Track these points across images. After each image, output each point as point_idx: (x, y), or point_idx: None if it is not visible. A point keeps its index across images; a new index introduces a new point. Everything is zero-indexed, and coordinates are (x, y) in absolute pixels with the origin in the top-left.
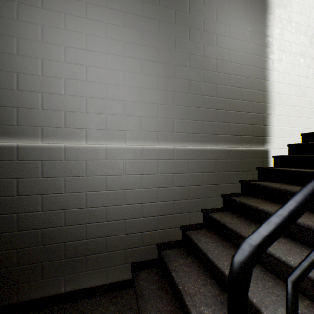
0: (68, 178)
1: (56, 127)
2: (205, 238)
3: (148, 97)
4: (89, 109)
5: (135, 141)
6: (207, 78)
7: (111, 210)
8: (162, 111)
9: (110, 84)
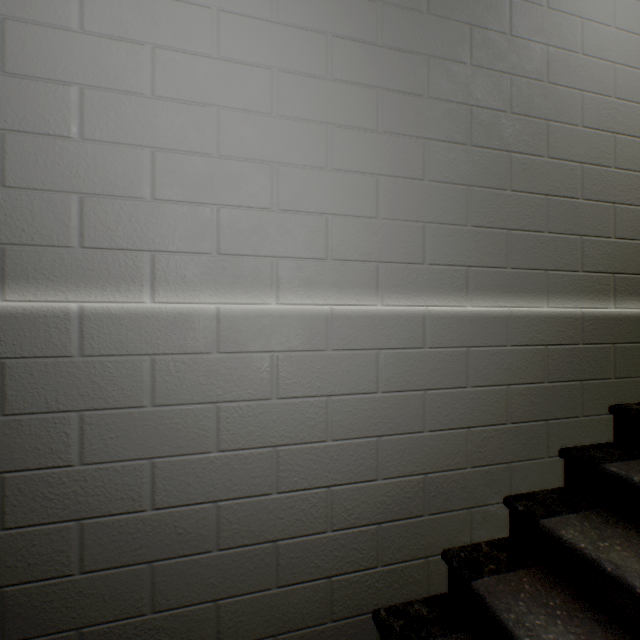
0: (93, 414)
1: (50, 246)
2: (550, 623)
3: (349, 153)
4: (160, 189)
5: (309, 292)
6: (521, 101)
7: (233, 514)
8: (389, 197)
9: (229, 108)
